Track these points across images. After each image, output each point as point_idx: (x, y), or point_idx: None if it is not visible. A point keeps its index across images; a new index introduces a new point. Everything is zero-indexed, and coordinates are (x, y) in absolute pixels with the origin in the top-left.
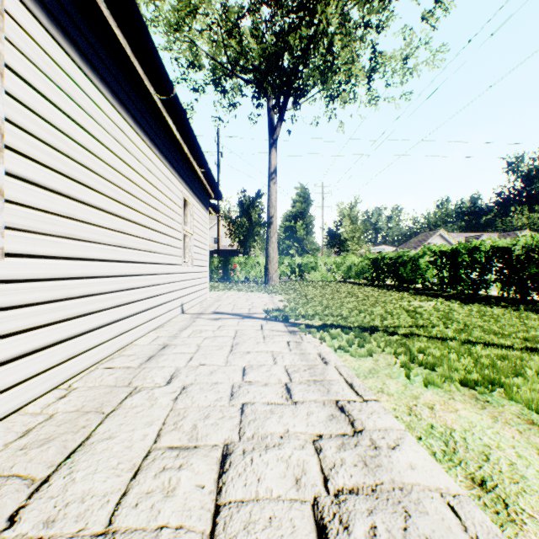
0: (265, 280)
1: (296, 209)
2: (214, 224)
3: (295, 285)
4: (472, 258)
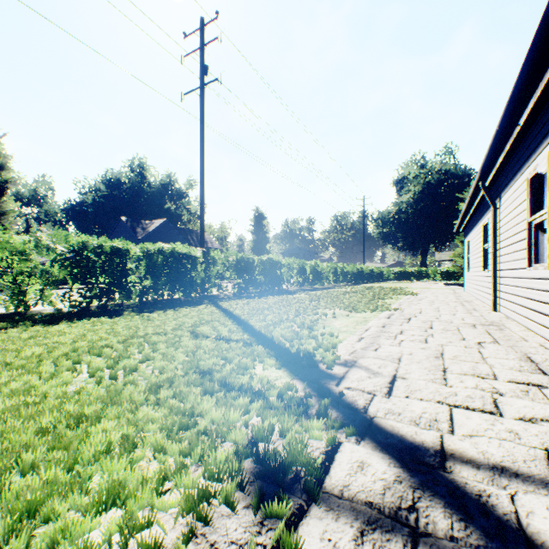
0: None
1: None
2: None
3: None
4: None
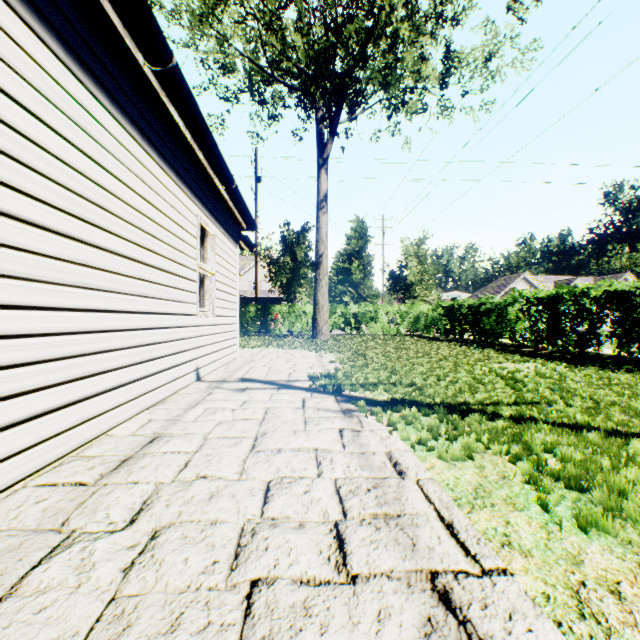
0: (313, 334)
1: (352, 247)
2: (252, 265)
3: (350, 339)
4: (578, 306)
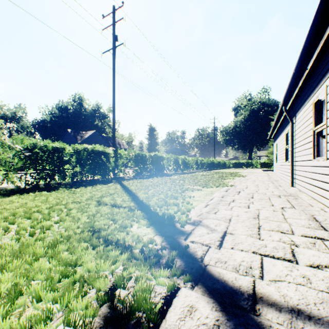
0: None
1: None
2: None
3: None
4: None
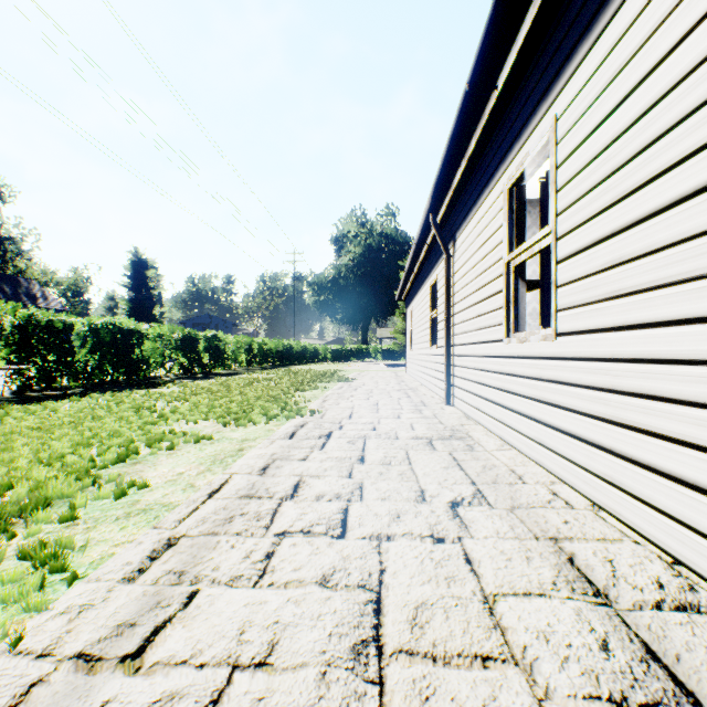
0: None
1: None
2: None
3: None
4: None
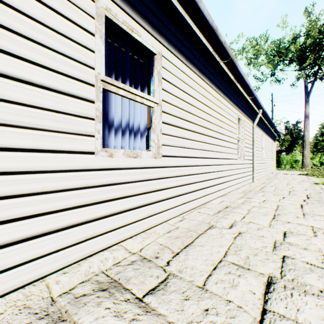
0: (301, 167)
1: None
2: None
3: (321, 169)
4: None
